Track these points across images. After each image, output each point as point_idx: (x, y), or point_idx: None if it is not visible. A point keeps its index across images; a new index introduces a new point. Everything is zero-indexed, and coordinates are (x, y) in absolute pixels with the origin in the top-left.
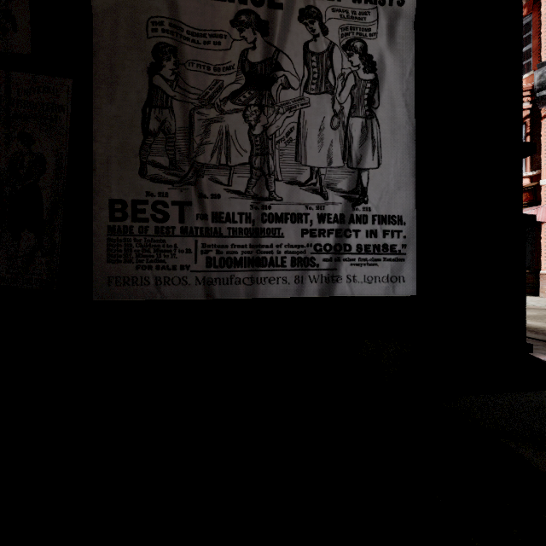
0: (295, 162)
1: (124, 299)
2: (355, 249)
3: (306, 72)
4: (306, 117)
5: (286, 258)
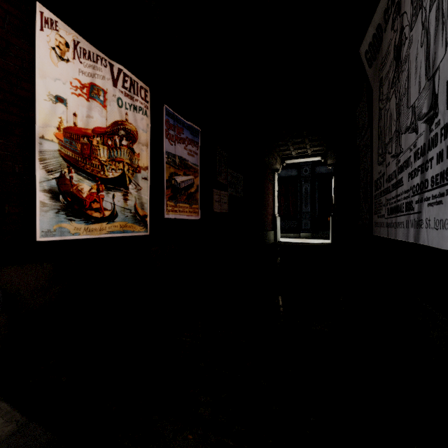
0: (406, 109)
1: (376, 234)
2: (430, 184)
3: (411, 9)
4: (410, 57)
5: (403, 203)
